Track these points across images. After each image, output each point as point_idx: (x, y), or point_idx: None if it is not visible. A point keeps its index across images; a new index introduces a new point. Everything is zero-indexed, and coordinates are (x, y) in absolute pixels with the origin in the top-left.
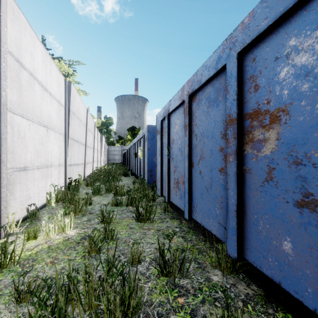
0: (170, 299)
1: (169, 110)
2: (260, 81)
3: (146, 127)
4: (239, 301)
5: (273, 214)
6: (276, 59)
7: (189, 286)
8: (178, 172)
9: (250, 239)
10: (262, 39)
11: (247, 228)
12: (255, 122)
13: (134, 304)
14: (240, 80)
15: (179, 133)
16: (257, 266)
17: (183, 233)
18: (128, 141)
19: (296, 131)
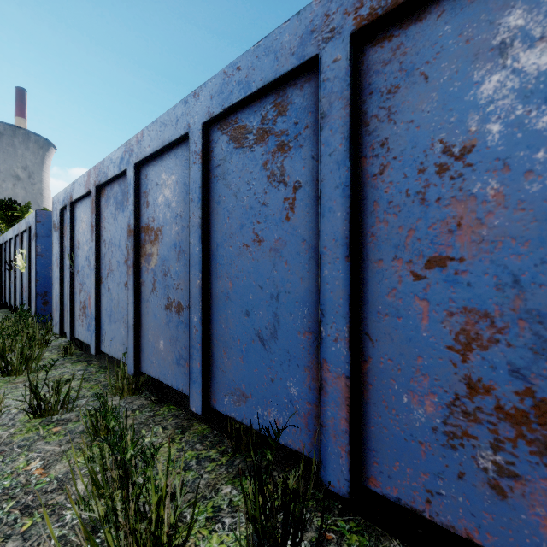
0: (41, 432)
1: (72, 197)
2: (150, 199)
3: (34, 214)
4: (129, 411)
5: (156, 321)
6: (157, 185)
7: (73, 417)
8: (85, 292)
9: (144, 350)
10: (151, 161)
11: (143, 341)
12: (147, 237)
13: None
14: (137, 192)
15: (86, 235)
16: (148, 373)
17: (87, 374)
18: None
19: (165, 249)
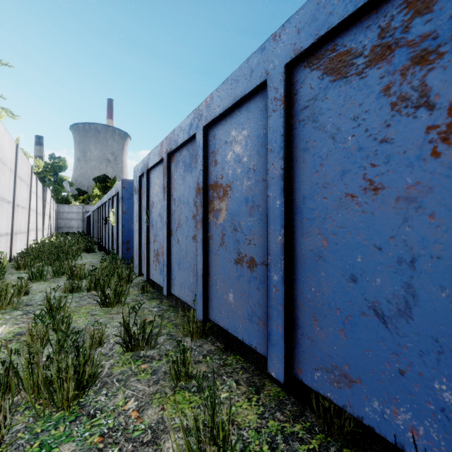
0: (133, 367)
1: (148, 165)
2: (218, 158)
3: (120, 182)
4: (200, 356)
5: (224, 273)
6: (226, 143)
7: (155, 354)
8: (158, 242)
9: (212, 299)
10: (219, 122)
11: (210, 290)
12: (215, 194)
13: (90, 372)
14: (205, 152)
15: (159, 195)
16: (216, 321)
17: (161, 312)
18: (95, 198)
19: (235, 205)
